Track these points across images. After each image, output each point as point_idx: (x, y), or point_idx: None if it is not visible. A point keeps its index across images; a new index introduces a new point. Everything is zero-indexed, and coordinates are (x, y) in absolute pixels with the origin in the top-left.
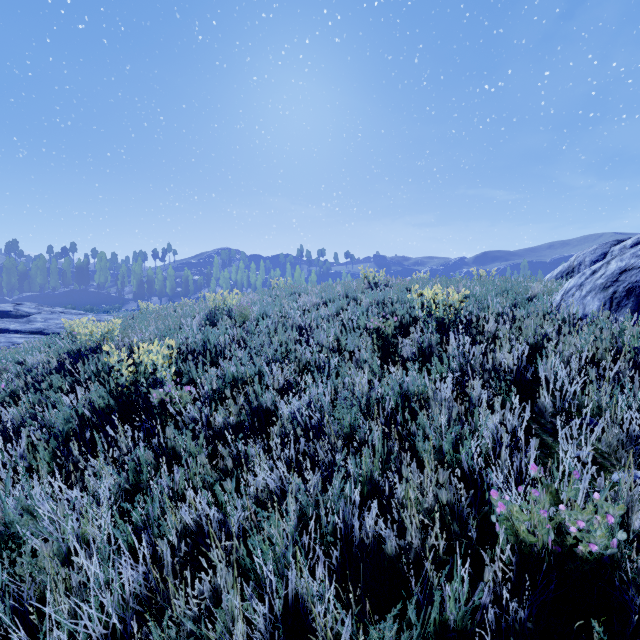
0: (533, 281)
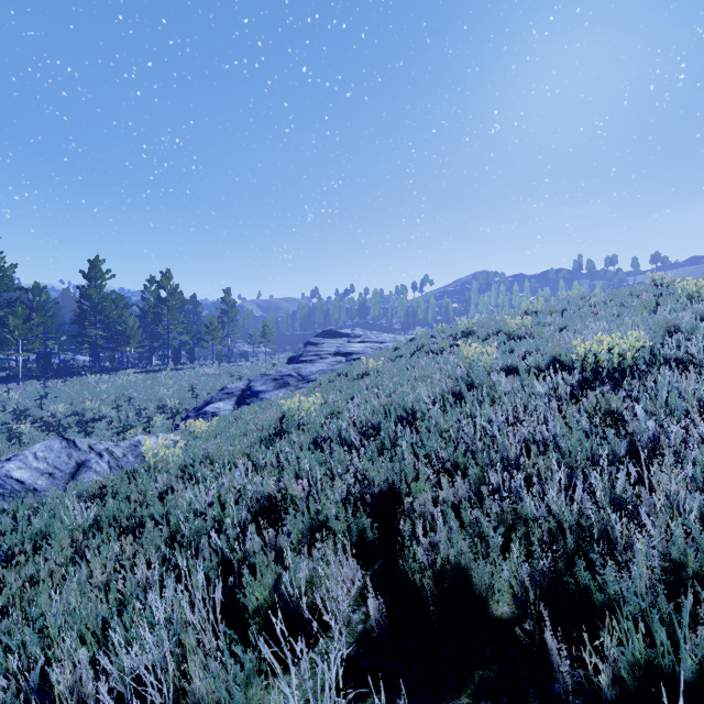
0: None
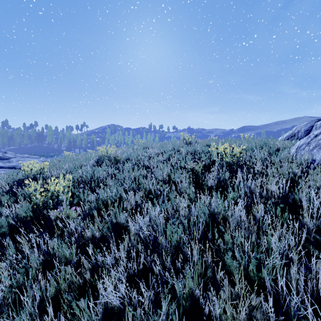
0: (275, 141)
